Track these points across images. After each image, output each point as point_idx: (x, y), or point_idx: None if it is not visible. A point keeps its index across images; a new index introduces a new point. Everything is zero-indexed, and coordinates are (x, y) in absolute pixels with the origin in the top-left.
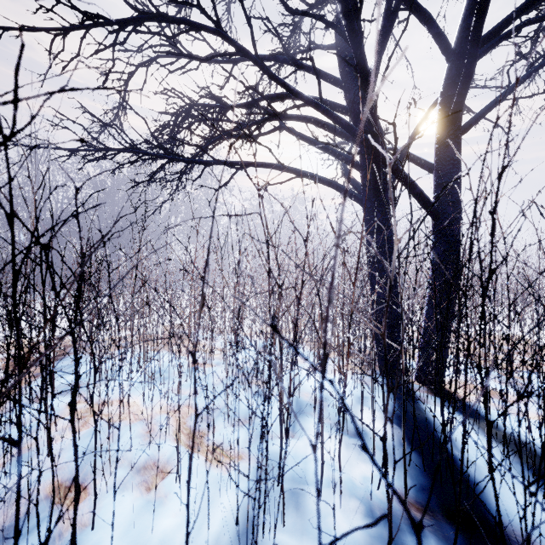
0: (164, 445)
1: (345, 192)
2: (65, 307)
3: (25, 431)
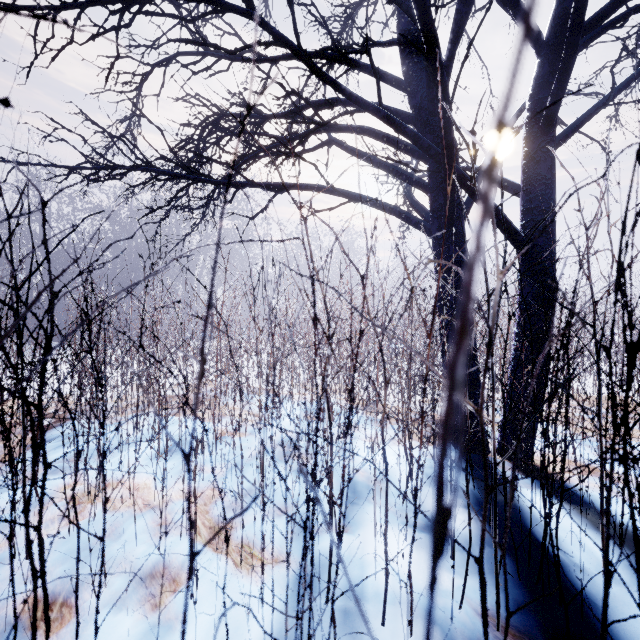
0: (179, 544)
1: (498, 116)
2: (17, 370)
3: (2, 523)
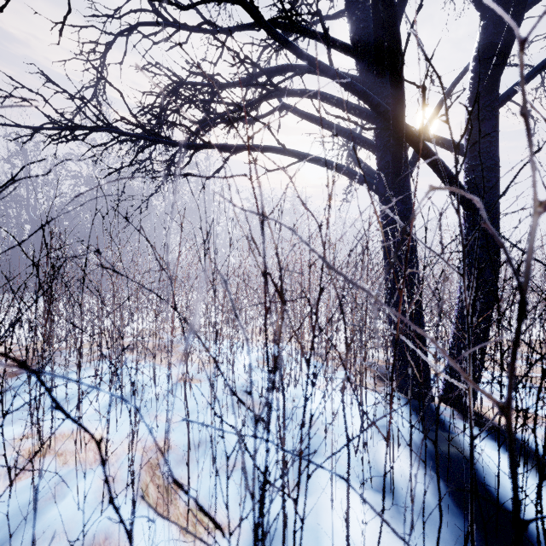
0: (124, 508)
1: None
2: None
3: None
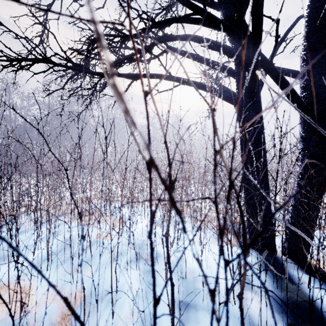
0: None
1: None
2: None
3: None
